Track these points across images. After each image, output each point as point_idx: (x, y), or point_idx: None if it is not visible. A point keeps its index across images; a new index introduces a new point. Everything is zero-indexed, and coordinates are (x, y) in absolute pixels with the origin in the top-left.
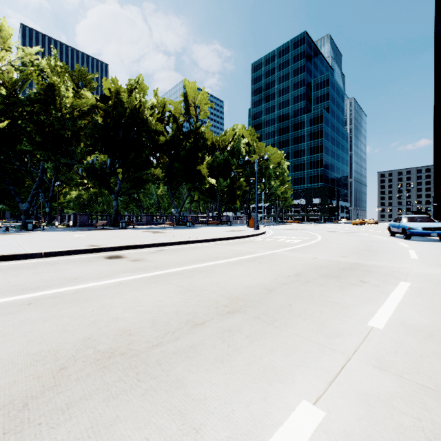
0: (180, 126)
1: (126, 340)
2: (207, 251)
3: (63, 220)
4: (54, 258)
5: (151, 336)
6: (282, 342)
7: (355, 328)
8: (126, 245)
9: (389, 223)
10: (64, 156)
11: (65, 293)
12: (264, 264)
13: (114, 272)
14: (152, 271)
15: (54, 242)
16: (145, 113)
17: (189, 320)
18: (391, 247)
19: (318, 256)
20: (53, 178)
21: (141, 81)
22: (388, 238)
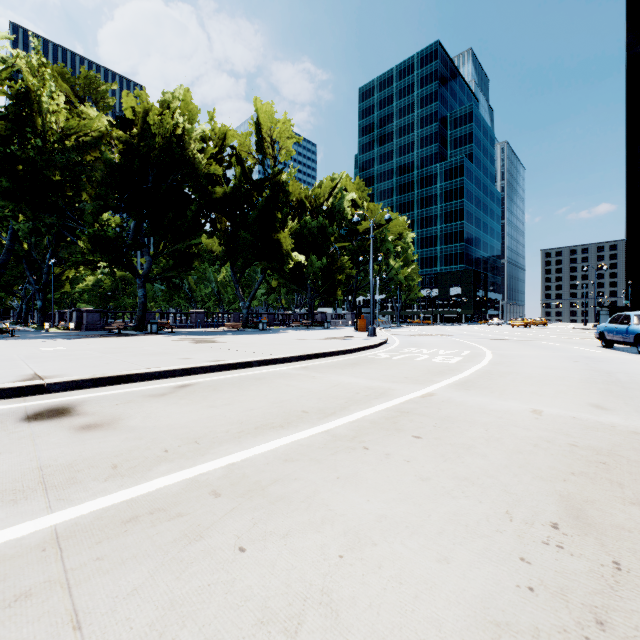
0: (248, 171)
1: None
2: (283, 391)
3: (64, 319)
4: None
5: None
6: None
7: None
8: (107, 376)
9: (601, 326)
10: (51, 214)
11: None
12: (432, 446)
13: None
14: (87, 489)
15: None
16: (191, 147)
17: None
18: None
19: (539, 407)
20: (48, 254)
21: (185, 97)
22: (607, 351)
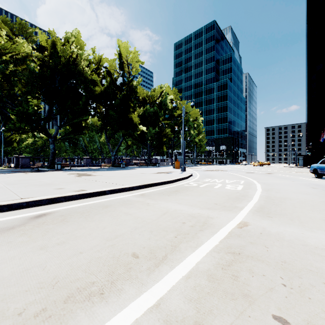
0: (114, 80)
1: None
2: (120, 221)
3: (10, 162)
4: None
5: None
6: None
7: None
8: None
9: (314, 165)
10: None
11: None
12: None
13: None
14: None
15: None
16: (81, 65)
17: None
18: None
19: None
20: (1, 125)
21: (78, 36)
22: (322, 180)
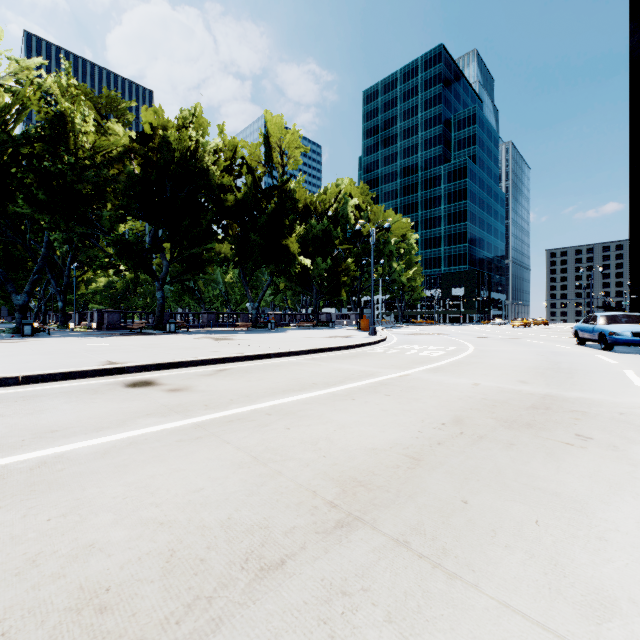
0: (257, 180)
1: (84, 635)
2: (297, 373)
3: (84, 319)
4: (39, 385)
5: (153, 616)
6: (478, 639)
7: (636, 579)
8: (165, 362)
9: (576, 325)
10: (81, 224)
11: (15, 469)
12: (395, 399)
13: (129, 416)
14: (199, 412)
15: (51, 357)
16: (205, 159)
17: (252, 551)
18: (589, 363)
19: (480, 382)
20: (68, 258)
21: (199, 112)
22: (577, 348)
